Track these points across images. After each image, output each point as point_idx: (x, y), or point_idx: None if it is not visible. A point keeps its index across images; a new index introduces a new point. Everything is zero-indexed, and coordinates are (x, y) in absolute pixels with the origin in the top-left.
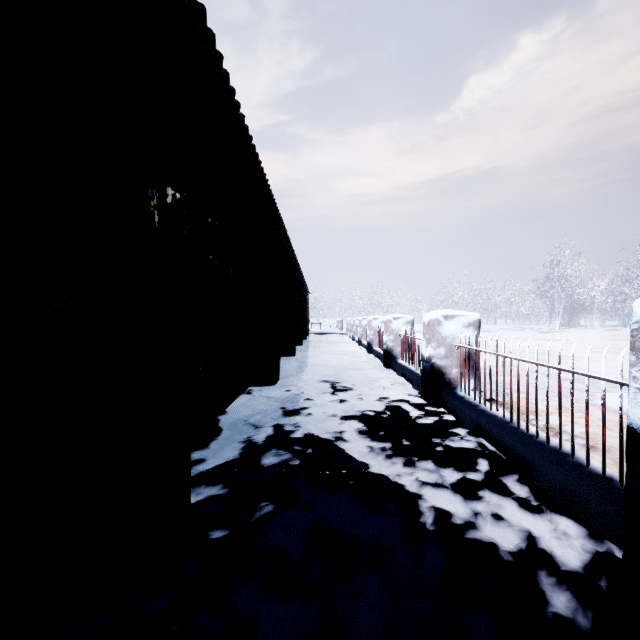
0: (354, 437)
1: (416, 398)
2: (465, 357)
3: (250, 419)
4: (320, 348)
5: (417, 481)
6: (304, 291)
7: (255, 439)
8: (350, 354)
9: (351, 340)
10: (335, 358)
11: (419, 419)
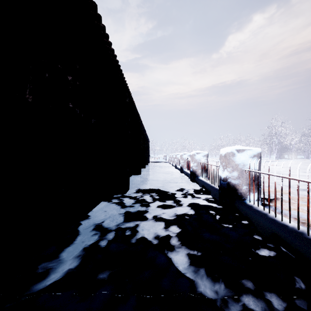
0: (177, 243)
1: (215, 204)
2: (254, 178)
3: (101, 223)
4: (154, 170)
5: None
6: (146, 140)
7: (98, 246)
8: (171, 173)
9: (171, 165)
10: (162, 175)
11: (223, 223)
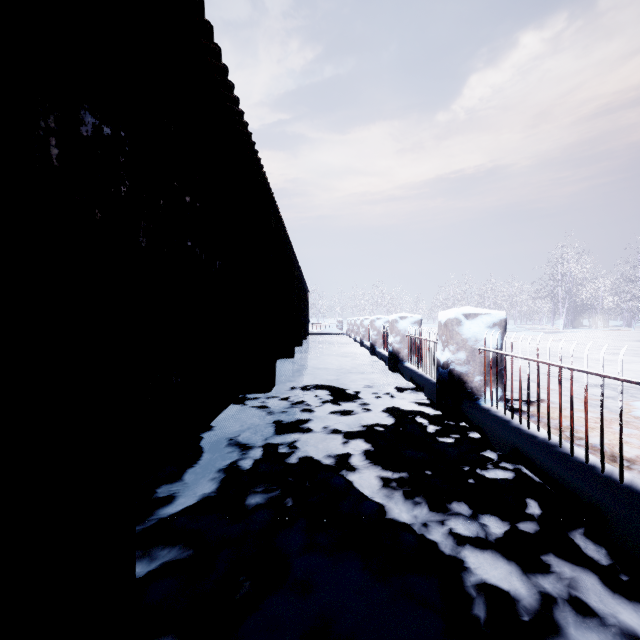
0: (362, 463)
1: (430, 409)
2: (491, 363)
3: (237, 437)
4: (320, 349)
5: (452, 536)
6: (304, 290)
7: (240, 466)
8: (352, 356)
9: (352, 341)
10: (336, 360)
11: (438, 437)
